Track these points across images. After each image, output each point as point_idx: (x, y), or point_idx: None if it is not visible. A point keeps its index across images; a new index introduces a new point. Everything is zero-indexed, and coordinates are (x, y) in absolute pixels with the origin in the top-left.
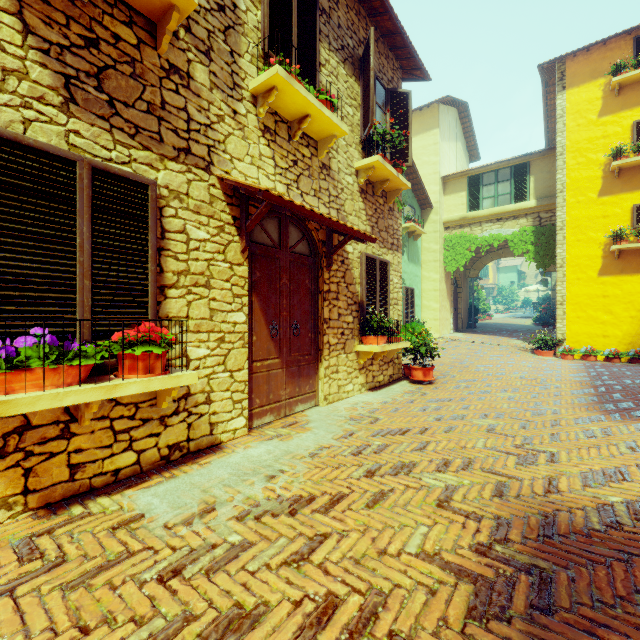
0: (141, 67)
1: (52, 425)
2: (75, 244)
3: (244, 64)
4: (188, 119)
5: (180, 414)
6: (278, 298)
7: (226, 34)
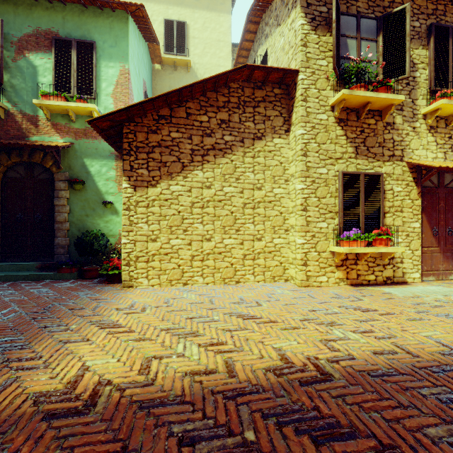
0: (376, 130)
1: (352, 260)
2: (359, 201)
3: (418, 102)
4: (393, 142)
5: (390, 265)
6: (437, 214)
7: (409, 94)
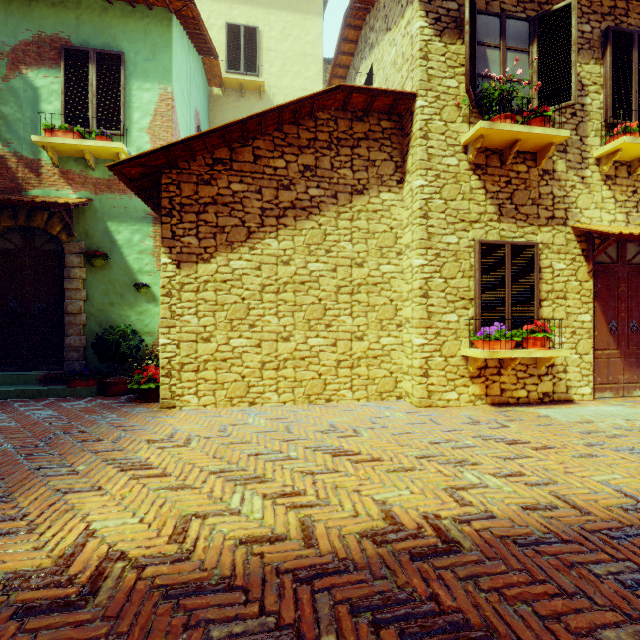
0: (528, 181)
1: (494, 368)
2: (504, 284)
3: (589, 141)
4: (553, 198)
5: (548, 376)
6: (616, 302)
7: (576, 129)
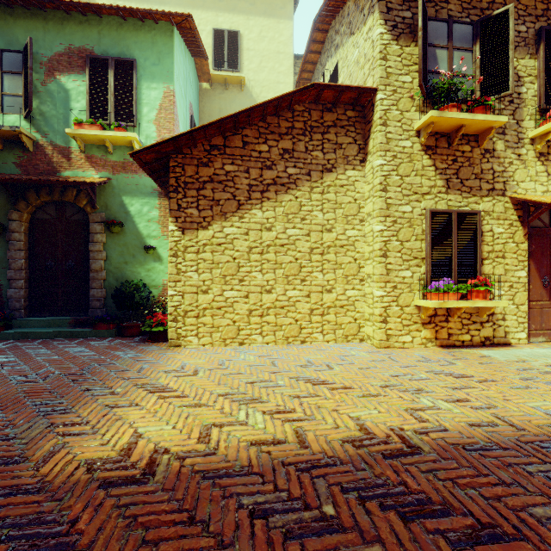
0: (472, 159)
1: (442, 316)
2: (451, 245)
3: (525, 124)
4: (493, 173)
5: (489, 323)
6: (548, 261)
7: (513, 114)
